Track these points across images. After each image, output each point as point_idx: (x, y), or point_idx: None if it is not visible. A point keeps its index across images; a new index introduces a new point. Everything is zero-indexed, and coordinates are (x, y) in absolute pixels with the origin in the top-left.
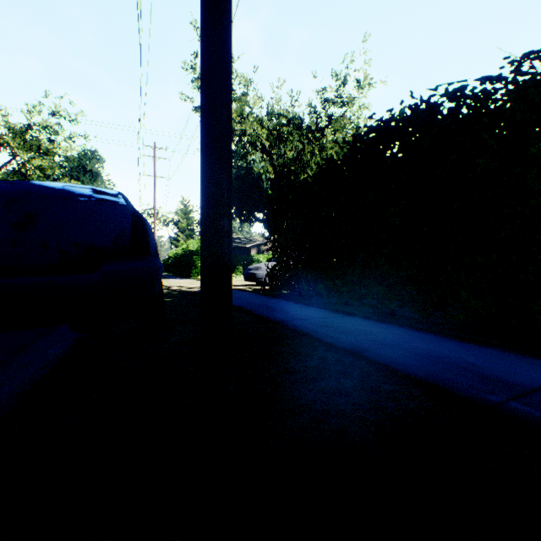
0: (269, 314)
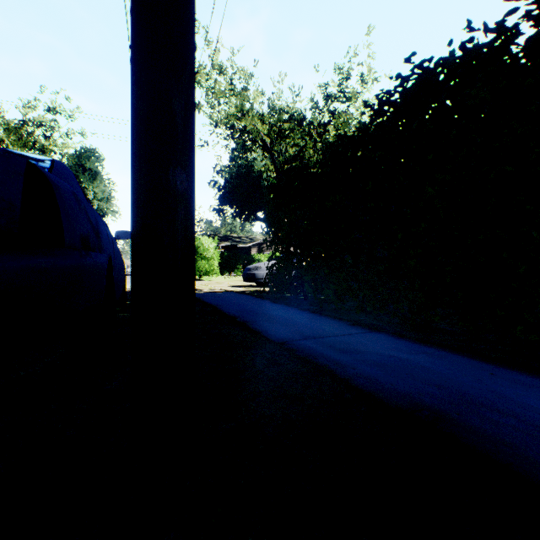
0: (268, 328)
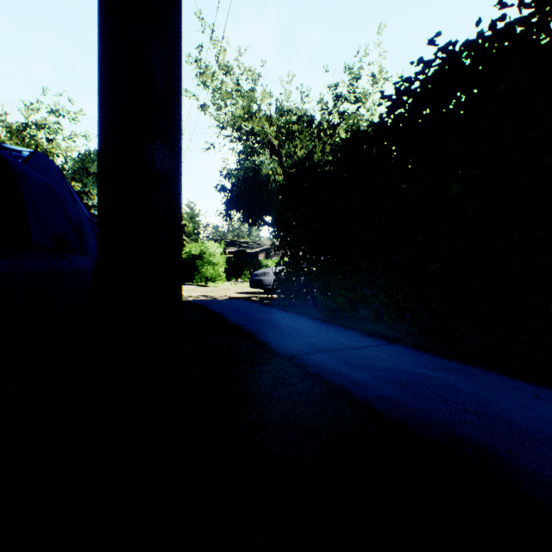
0: (276, 339)
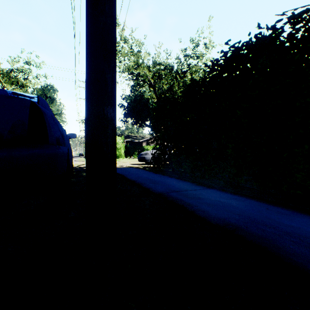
0: (152, 186)
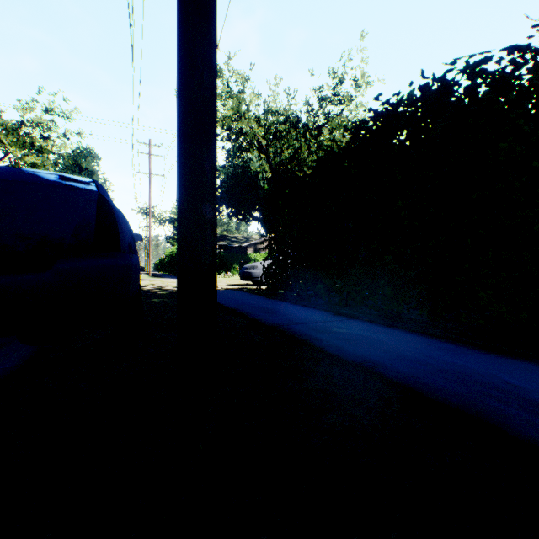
0: (264, 317)
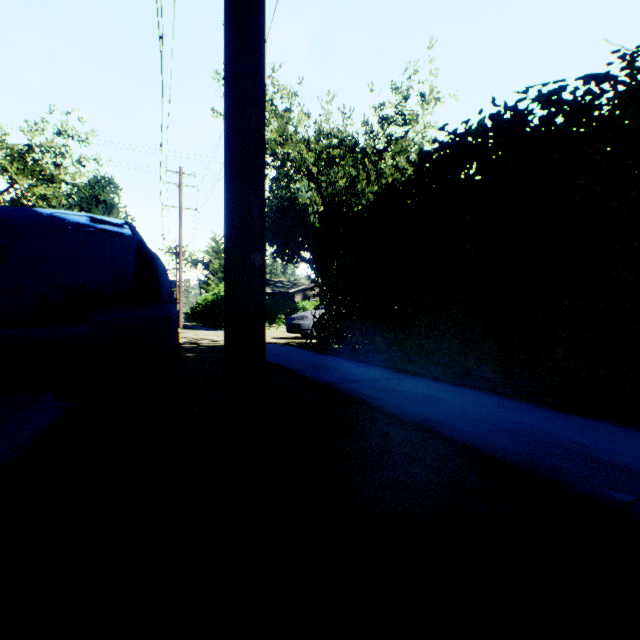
0: (315, 374)
